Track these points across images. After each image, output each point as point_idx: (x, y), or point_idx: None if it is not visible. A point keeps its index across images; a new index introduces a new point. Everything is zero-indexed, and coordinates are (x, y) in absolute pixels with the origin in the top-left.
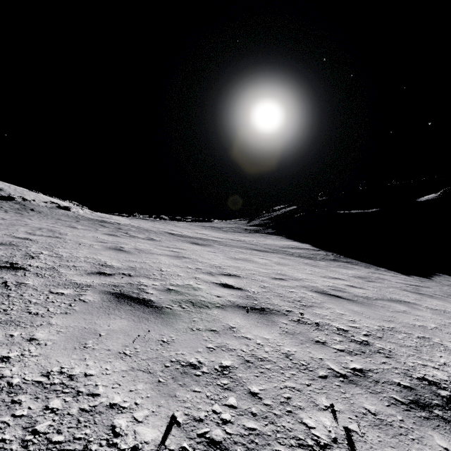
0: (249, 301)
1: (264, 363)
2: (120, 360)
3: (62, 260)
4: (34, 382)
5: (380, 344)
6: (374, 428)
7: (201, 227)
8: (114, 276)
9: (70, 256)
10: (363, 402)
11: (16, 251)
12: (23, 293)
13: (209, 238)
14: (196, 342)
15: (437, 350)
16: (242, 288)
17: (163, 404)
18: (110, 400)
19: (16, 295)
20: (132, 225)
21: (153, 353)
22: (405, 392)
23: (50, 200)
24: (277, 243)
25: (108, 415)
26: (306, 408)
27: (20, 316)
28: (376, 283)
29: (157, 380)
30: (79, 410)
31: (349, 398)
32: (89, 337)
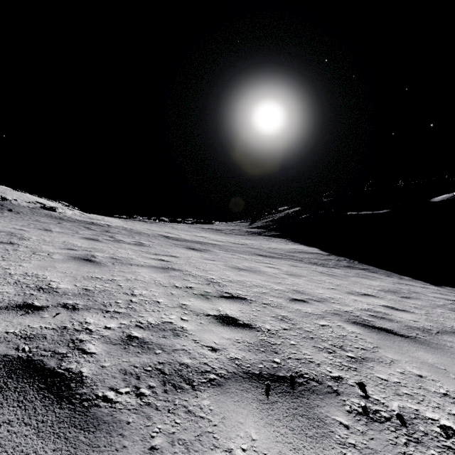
0: (266, 358)
1: None
2: None
3: None
4: None
5: None
6: None
7: (200, 229)
8: (43, 312)
9: None
10: None
11: None
12: None
13: (208, 242)
14: None
15: None
16: (252, 324)
17: None
18: None
19: None
20: (124, 228)
21: None
22: None
23: (35, 200)
24: (283, 247)
25: None
26: None
27: None
28: (415, 300)
29: None
30: None
31: None
32: None
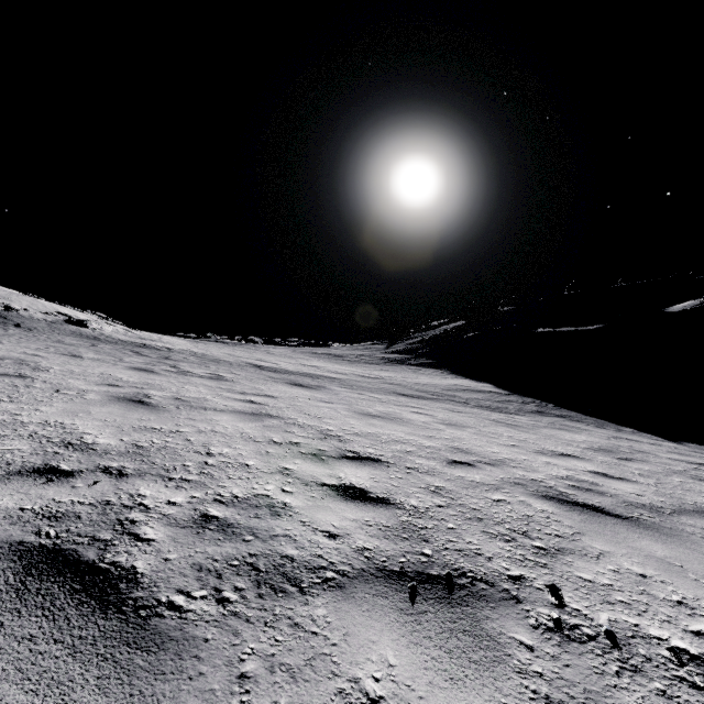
0: (411, 549)
1: None
2: None
3: None
4: None
5: None
6: None
7: (310, 354)
8: (75, 479)
9: (5, 421)
10: None
11: None
12: None
13: (323, 374)
14: None
15: None
16: (389, 498)
17: None
18: None
19: None
20: (193, 352)
21: None
22: None
23: (56, 310)
24: (438, 382)
25: None
26: None
27: None
28: (640, 464)
29: None
30: None
31: None
32: None
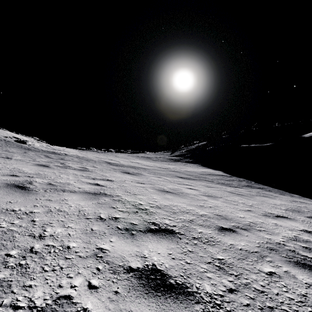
0: None
1: None
2: None
3: None
4: None
5: None
6: None
7: (136, 157)
8: None
9: None
10: None
11: None
12: None
13: (141, 166)
14: None
15: None
16: (186, 284)
17: None
18: None
19: None
20: (78, 156)
21: None
22: None
23: (13, 135)
24: (196, 170)
25: None
26: None
27: None
28: None
29: None
30: None
31: None
32: None
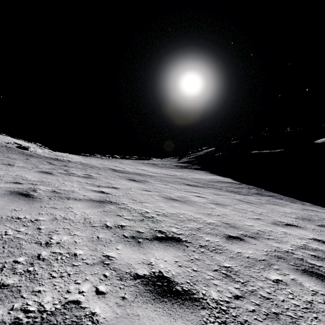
0: None
1: None
2: None
3: None
4: None
5: None
6: None
7: (141, 163)
8: None
9: None
10: None
11: None
12: None
13: (147, 173)
14: None
15: None
16: (193, 291)
17: None
18: None
19: None
20: (82, 163)
21: None
22: None
23: (14, 141)
24: (204, 177)
25: None
26: None
27: None
28: None
29: None
30: None
31: None
32: None
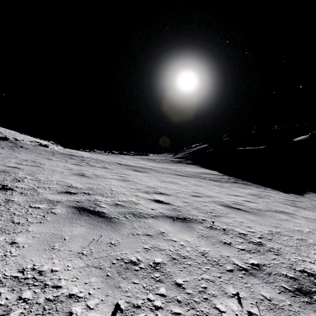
0: (175, 213)
1: (186, 260)
2: (78, 259)
3: (40, 183)
4: (12, 277)
5: (271, 245)
6: (270, 311)
7: (140, 159)
8: (77, 194)
9: (46, 180)
10: (260, 290)
11: (7, 177)
12: (10, 207)
13: (146, 167)
14: (136, 244)
15: (312, 249)
16: (170, 203)
17: (110, 294)
18: (70, 291)
19: (4, 209)
20: (92, 158)
21: (104, 253)
22: (291, 282)
23: (34, 140)
24: (194, 170)
25: (67, 303)
26: (218, 296)
27: (5, 224)
28: (265, 199)
29: (106, 274)
30: (45, 300)
31: (250, 287)
32: (56, 240)
